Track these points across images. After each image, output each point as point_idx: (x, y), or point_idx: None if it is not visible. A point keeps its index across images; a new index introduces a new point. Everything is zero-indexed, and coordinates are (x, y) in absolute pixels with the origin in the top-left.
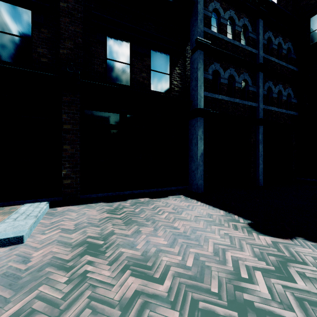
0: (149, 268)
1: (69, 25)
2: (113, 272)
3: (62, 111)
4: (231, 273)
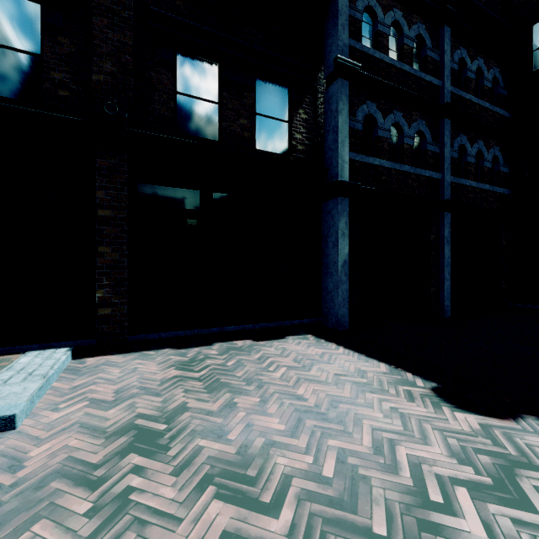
0: (251, 481)
1: (108, 31)
2: (182, 490)
3: (95, 185)
4: (409, 491)
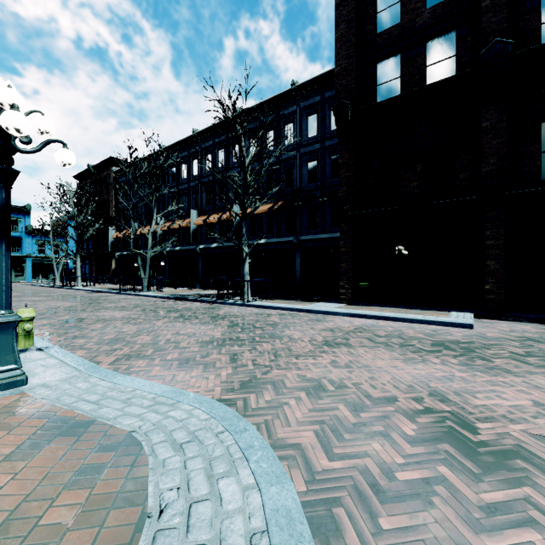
0: None
1: (491, 141)
2: None
3: (483, 228)
4: None
